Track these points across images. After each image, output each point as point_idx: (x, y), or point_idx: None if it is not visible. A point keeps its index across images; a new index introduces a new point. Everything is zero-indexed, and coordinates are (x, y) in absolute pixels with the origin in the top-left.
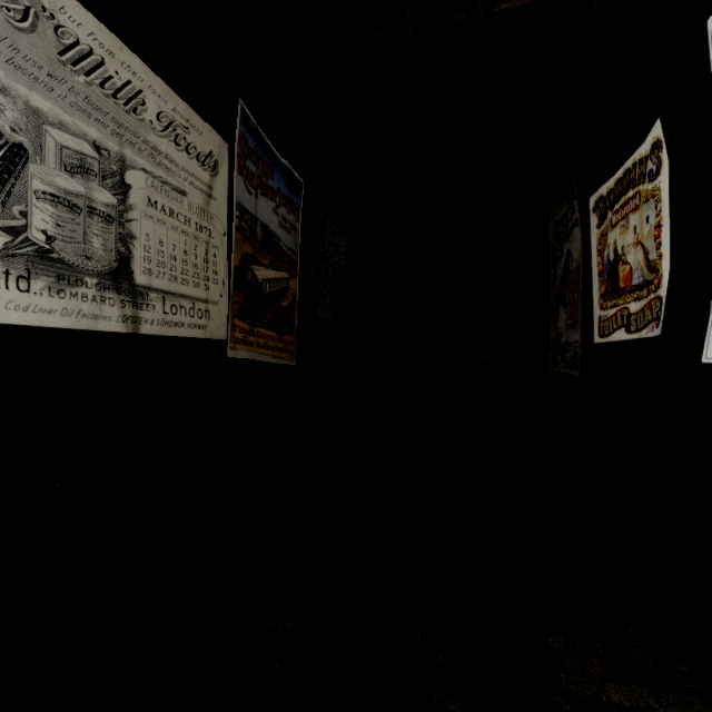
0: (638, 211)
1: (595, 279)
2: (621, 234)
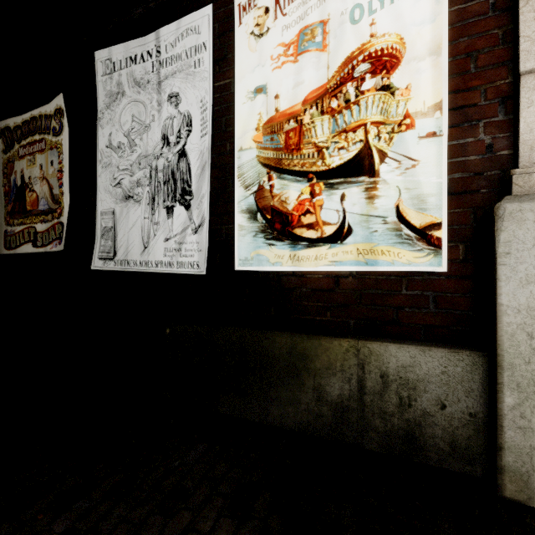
0: (44, 154)
1: (2, 198)
2: (29, 166)
